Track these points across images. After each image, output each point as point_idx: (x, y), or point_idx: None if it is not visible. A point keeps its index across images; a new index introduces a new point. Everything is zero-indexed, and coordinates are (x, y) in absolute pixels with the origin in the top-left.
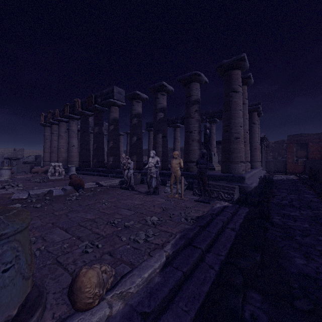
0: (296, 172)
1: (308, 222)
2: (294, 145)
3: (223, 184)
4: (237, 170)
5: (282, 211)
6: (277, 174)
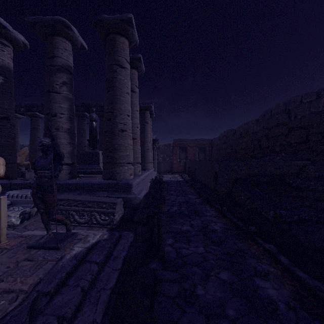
0: (179, 171)
1: (202, 241)
2: (178, 148)
3: (99, 199)
4: (123, 175)
5: (174, 225)
6: (166, 174)
